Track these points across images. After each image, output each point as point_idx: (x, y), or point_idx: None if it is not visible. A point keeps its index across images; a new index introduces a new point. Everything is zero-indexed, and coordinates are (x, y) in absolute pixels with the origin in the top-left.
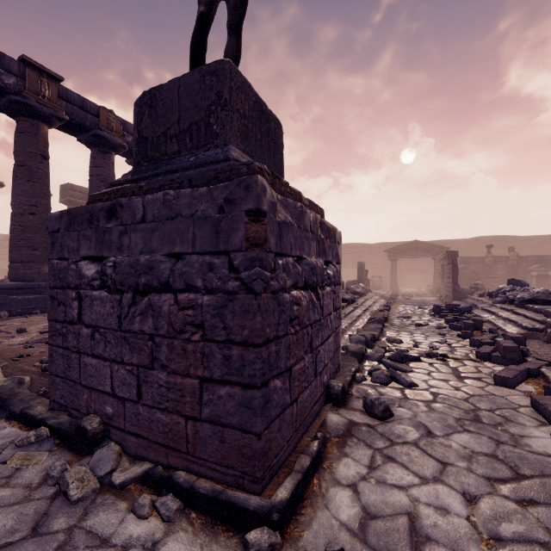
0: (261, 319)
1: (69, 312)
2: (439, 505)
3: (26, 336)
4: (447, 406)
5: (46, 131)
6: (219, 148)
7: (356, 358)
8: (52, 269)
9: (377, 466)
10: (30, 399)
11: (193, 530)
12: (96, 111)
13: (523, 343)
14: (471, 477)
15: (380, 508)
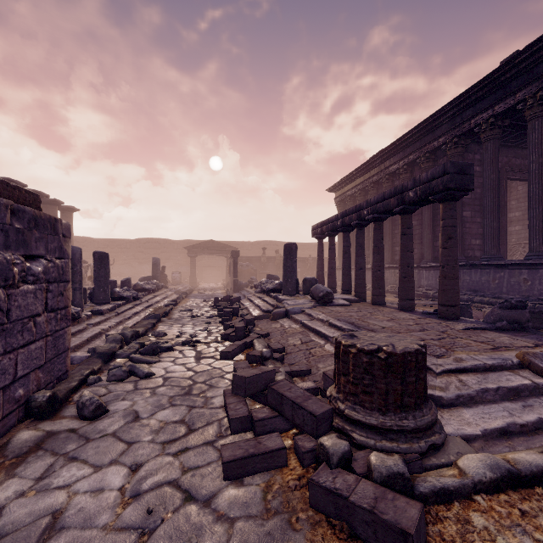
0: None
1: None
2: (98, 488)
3: None
4: (170, 388)
5: None
6: None
7: (101, 359)
8: None
9: (51, 473)
10: None
11: None
12: None
13: (253, 322)
14: (149, 447)
15: (21, 521)
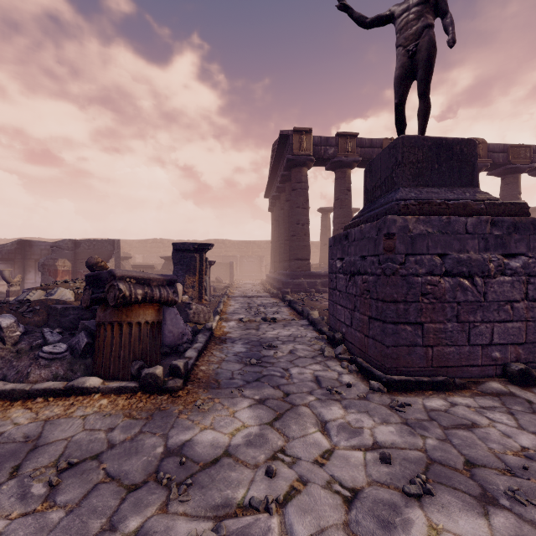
0: (390, 289)
1: (333, 284)
2: (508, 434)
3: None
4: None
5: (349, 173)
6: (394, 192)
7: None
8: (329, 264)
9: (491, 410)
10: (324, 326)
11: (356, 377)
12: (380, 144)
13: None
14: None
15: (458, 414)
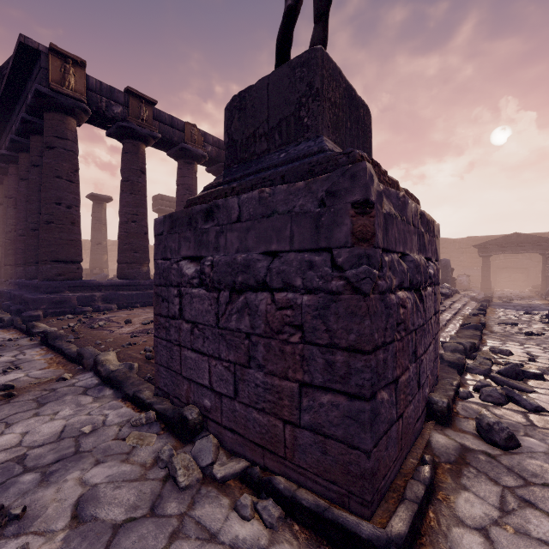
0: (369, 323)
1: (171, 307)
2: None
3: (131, 326)
4: None
5: (144, 149)
6: (310, 141)
7: (456, 370)
8: (157, 268)
9: (511, 509)
10: (139, 384)
11: (298, 545)
12: (182, 127)
13: None
14: None
15: None
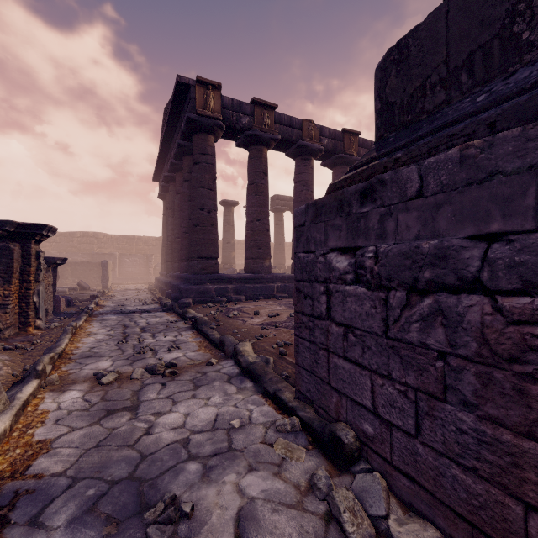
0: None
1: (316, 306)
2: None
3: (260, 318)
4: None
5: (266, 153)
6: None
7: None
8: (299, 262)
9: None
10: (277, 381)
11: None
12: (300, 125)
13: None
14: None
15: None
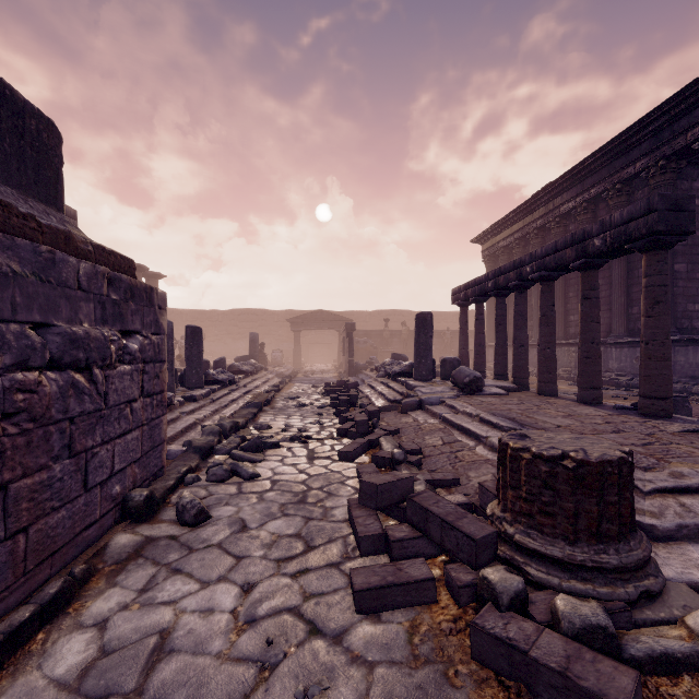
0: None
1: None
2: (207, 608)
3: None
4: (280, 493)
5: None
6: None
7: (199, 454)
8: None
9: (154, 585)
10: None
11: None
12: None
13: (377, 415)
14: (262, 564)
15: (127, 638)
